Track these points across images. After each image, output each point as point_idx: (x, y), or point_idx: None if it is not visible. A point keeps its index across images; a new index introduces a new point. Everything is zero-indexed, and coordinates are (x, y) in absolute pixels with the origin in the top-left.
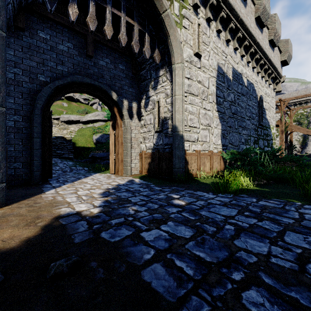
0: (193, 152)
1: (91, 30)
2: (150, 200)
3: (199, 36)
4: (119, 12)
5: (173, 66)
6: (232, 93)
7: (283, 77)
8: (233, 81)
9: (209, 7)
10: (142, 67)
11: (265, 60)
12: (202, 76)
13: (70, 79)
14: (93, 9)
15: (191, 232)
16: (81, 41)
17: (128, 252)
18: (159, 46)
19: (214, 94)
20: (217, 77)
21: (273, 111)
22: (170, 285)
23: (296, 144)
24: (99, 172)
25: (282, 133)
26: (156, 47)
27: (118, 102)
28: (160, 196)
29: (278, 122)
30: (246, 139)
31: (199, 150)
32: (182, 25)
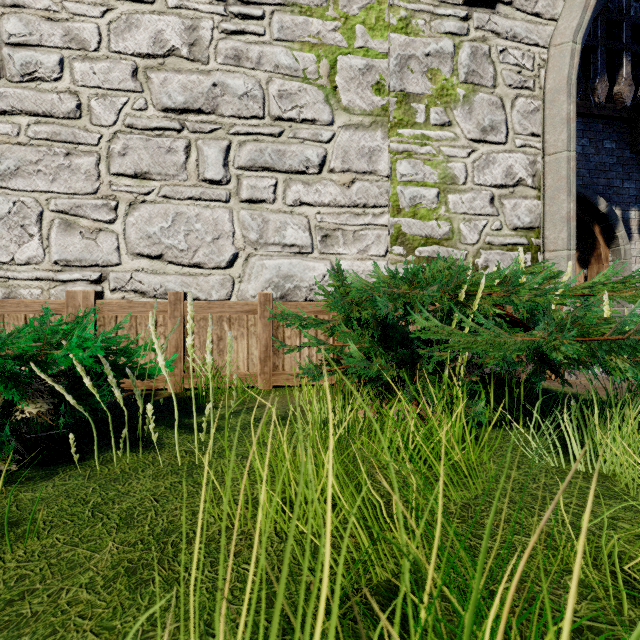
0: None
1: (623, 105)
2: None
3: None
4: None
5: None
6: None
7: None
8: None
9: None
10: None
11: None
12: None
13: None
14: (627, 69)
15: None
16: None
17: None
18: None
19: None
20: None
21: None
22: None
23: None
24: None
25: None
26: None
27: (609, 214)
28: None
29: None
30: None
31: None
32: None
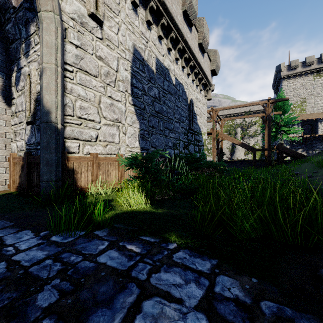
0: (84, 156)
1: None
2: None
3: None
4: None
5: (40, 14)
6: (156, 87)
7: (212, 85)
8: (157, 75)
9: None
10: (6, 18)
11: (194, 62)
12: (106, 52)
13: None
14: None
15: None
16: None
17: None
18: None
19: (128, 82)
20: (133, 62)
21: (205, 117)
22: None
23: (227, 151)
24: None
25: (214, 140)
26: None
27: None
28: None
29: (211, 130)
30: (174, 143)
31: (96, 153)
32: None
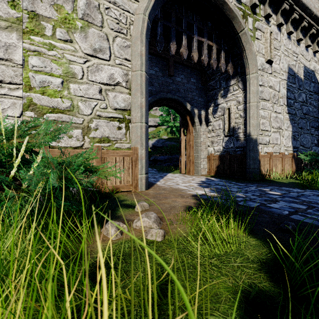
0: (266, 154)
1: (183, 58)
2: (247, 190)
3: (271, 43)
4: (202, 38)
5: (247, 76)
6: (303, 92)
7: None
8: (304, 81)
9: (280, 13)
10: (211, 78)
11: None
12: (273, 81)
13: (158, 96)
14: (185, 42)
15: (304, 206)
16: (164, 64)
17: (270, 211)
18: (232, 59)
19: (285, 96)
20: (287, 79)
21: None
22: (314, 221)
23: None
24: (169, 172)
25: None
26: (230, 61)
27: (191, 111)
28: (252, 189)
29: None
30: None
31: (271, 152)
32: (255, 37)
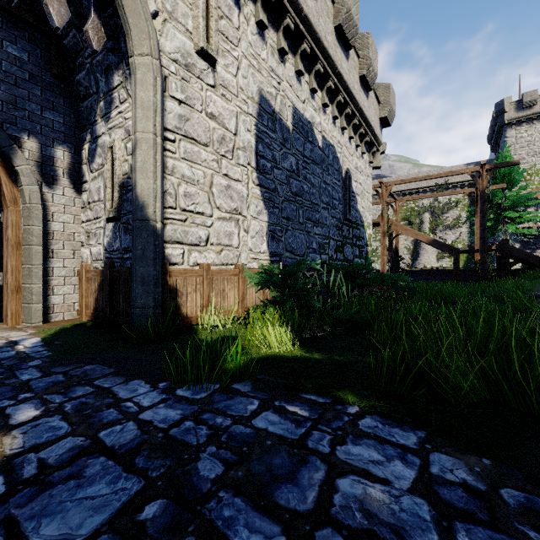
0: (191, 269)
1: None
2: None
3: (211, 16)
4: None
5: (132, 60)
6: (293, 154)
7: (382, 144)
8: (295, 134)
9: None
10: (77, 64)
11: (353, 108)
12: (220, 106)
13: None
14: None
15: None
16: None
17: None
18: (100, 8)
19: (251, 150)
20: (259, 118)
21: (369, 198)
22: None
23: (405, 254)
24: None
25: (383, 236)
26: (91, 8)
27: None
28: None
29: (379, 219)
30: (320, 244)
31: (207, 264)
32: None
